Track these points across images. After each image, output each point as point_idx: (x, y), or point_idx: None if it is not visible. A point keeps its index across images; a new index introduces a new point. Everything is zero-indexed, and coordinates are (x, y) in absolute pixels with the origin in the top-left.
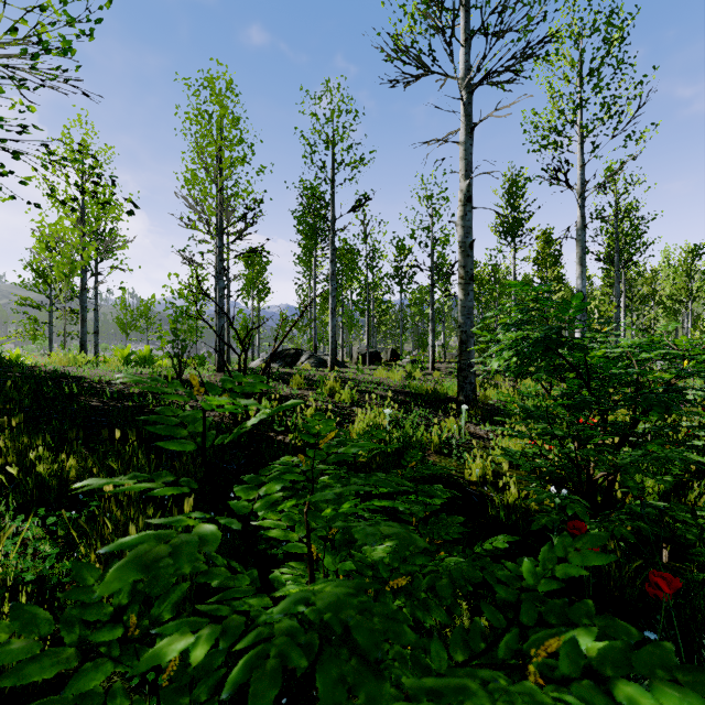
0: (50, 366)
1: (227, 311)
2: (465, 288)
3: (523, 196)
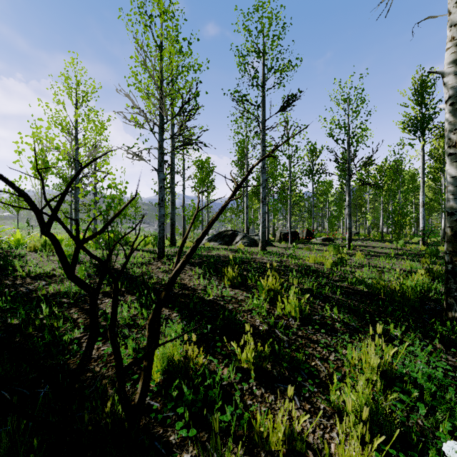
0: (22, 251)
1: (183, 202)
2: None
3: (433, 94)
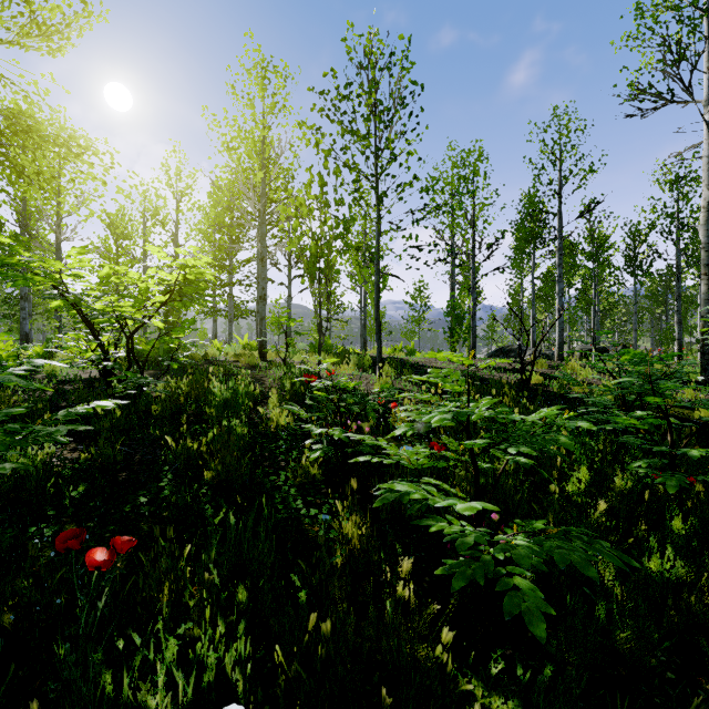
0: (370, 354)
1: None
2: (708, 283)
3: None
